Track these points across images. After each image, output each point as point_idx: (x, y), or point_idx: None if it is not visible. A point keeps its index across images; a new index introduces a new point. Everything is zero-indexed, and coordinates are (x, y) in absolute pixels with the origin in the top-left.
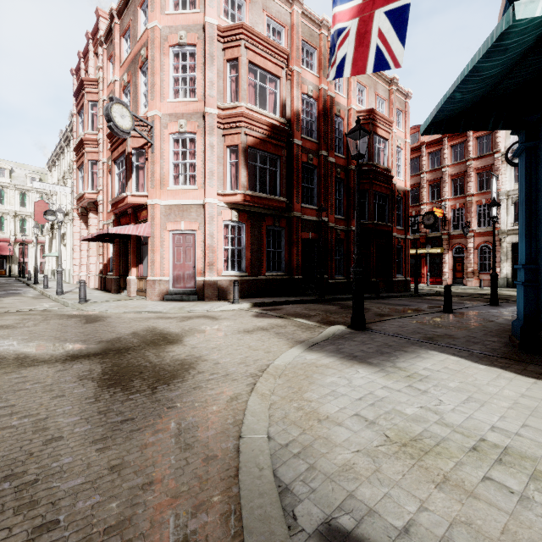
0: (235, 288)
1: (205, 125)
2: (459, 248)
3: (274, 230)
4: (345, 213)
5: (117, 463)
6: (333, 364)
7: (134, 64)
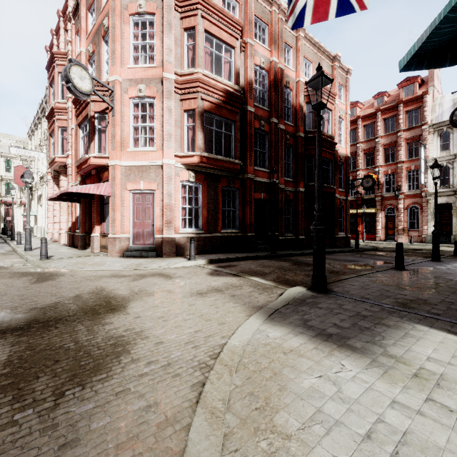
0: (191, 245)
1: (163, 90)
2: (390, 208)
3: (229, 191)
4: (293, 176)
5: None
6: (305, 349)
7: (97, 35)
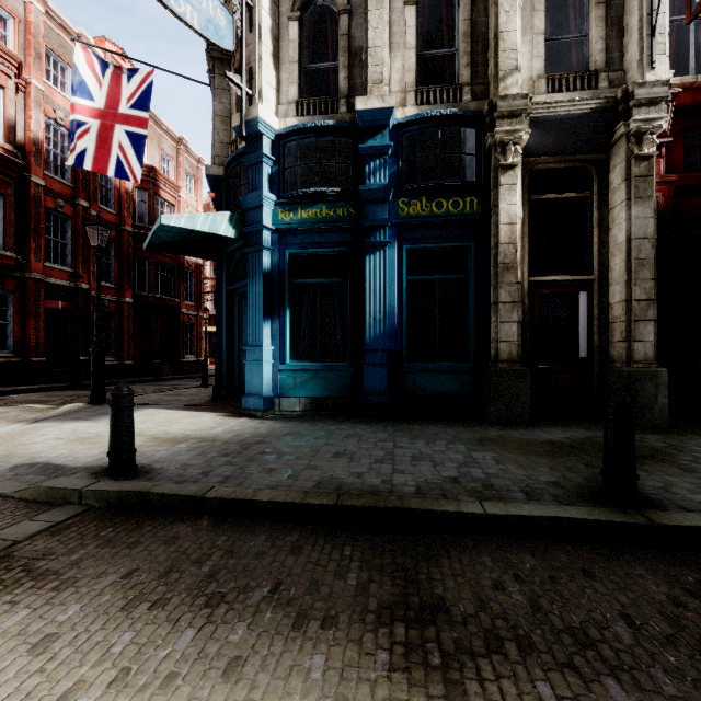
0: None
1: None
2: None
3: None
4: (116, 281)
5: None
6: (53, 425)
7: None
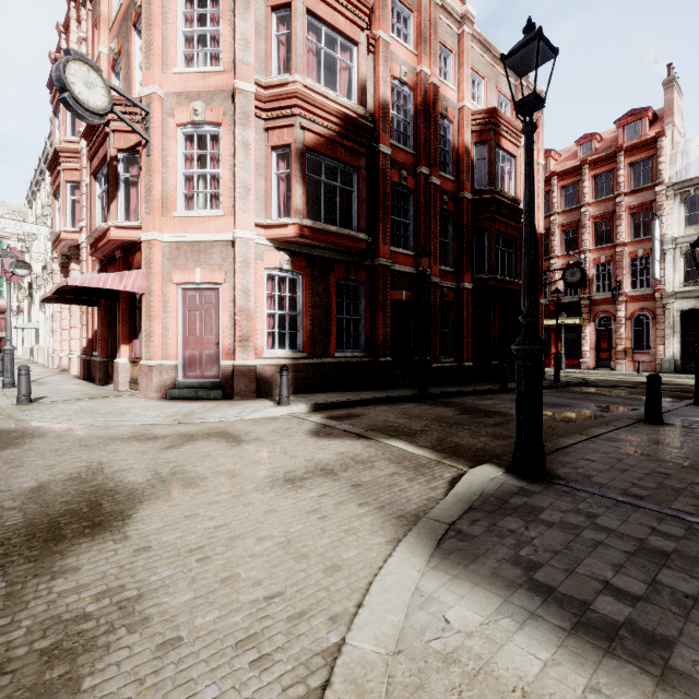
0: (282, 379)
1: (235, 110)
2: (604, 318)
3: (349, 287)
4: (454, 264)
5: None
6: (563, 691)
7: (126, 22)
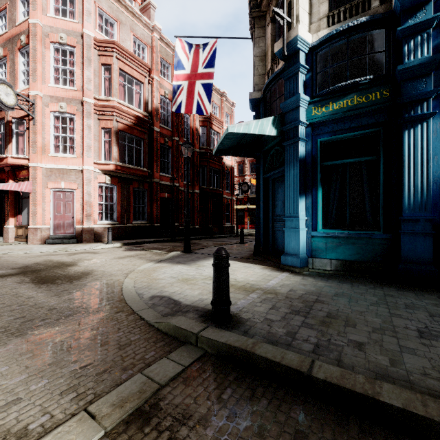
0: (109, 233)
1: (83, 110)
2: None
3: (139, 191)
4: (191, 181)
5: (69, 298)
6: (167, 265)
7: (11, 43)
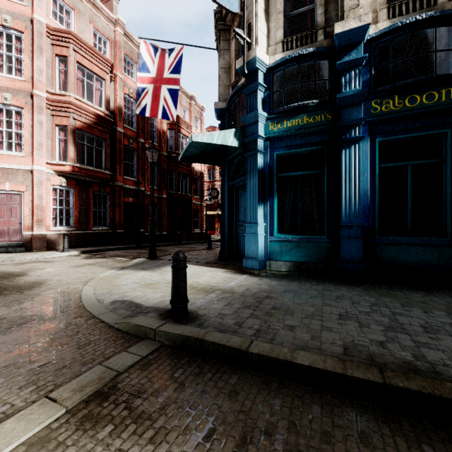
0: (64, 240)
1: (33, 104)
2: None
3: (100, 195)
4: (158, 185)
5: (21, 308)
6: (131, 272)
7: None
